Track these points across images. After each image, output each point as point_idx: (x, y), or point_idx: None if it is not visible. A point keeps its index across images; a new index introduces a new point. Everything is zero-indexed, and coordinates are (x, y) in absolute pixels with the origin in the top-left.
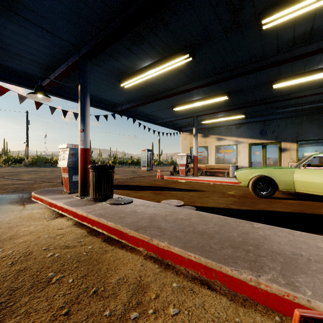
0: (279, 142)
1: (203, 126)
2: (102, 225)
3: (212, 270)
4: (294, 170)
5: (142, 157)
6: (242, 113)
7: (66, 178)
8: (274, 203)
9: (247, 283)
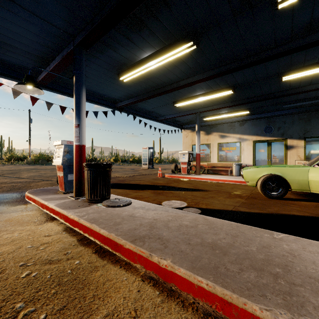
0: (286, 139)
1: (205, 124)
2: (94, 233)
3: (232, 306)
4: (309, 168)
5: (143, 155)
6: (246, 109)
7: (61, 177)
8: (287, 205)
9: None
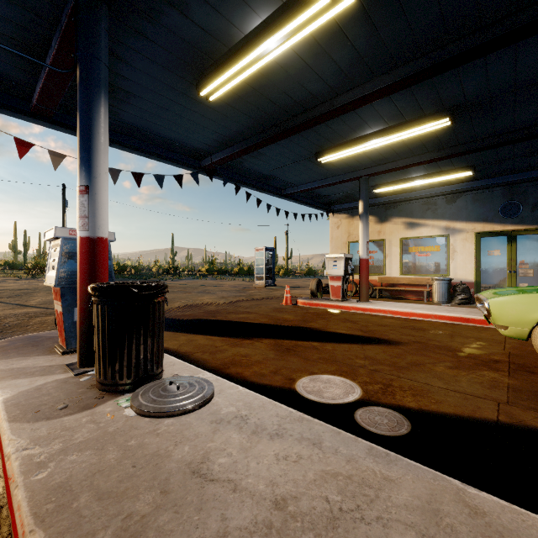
0: None
1: (374, 201)
2: None
3: None
4: None
5: (255, 262)
6: (467, 167)
7: (59, 314)
8: None
9: None
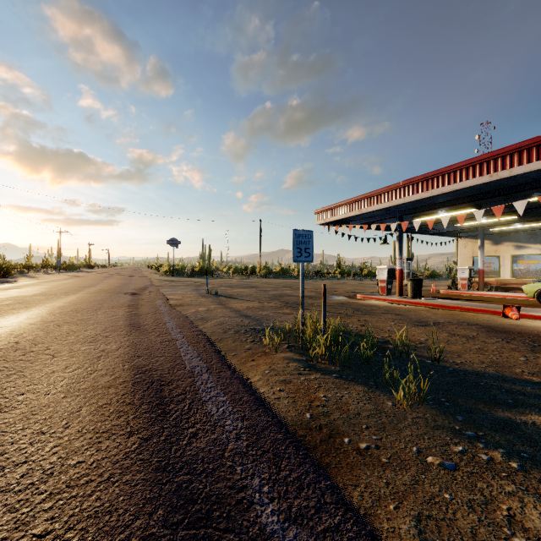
0: None
1: (492, 232)
2: (432, 305)
3: (488, 310)
4: None
5: None
6: None
7: (383, 286)
8: None
9: (498, 311)
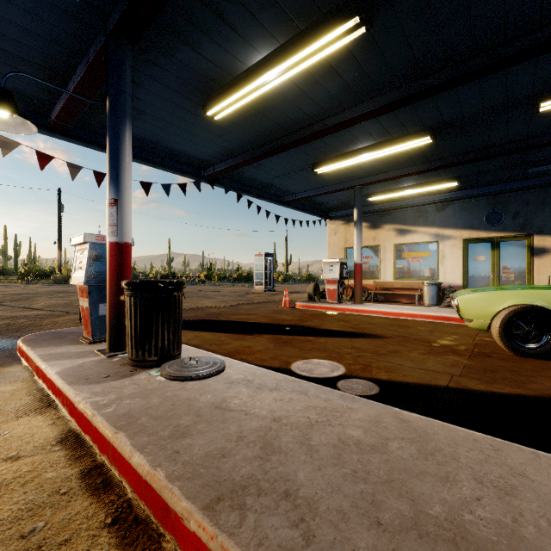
0: (529, 235)
1: (370, 208)
2: (119, 459)
3: None
4: None
5: (255, 268)
6: (453, 178)
7: (85, 309)
8: None
9: None
